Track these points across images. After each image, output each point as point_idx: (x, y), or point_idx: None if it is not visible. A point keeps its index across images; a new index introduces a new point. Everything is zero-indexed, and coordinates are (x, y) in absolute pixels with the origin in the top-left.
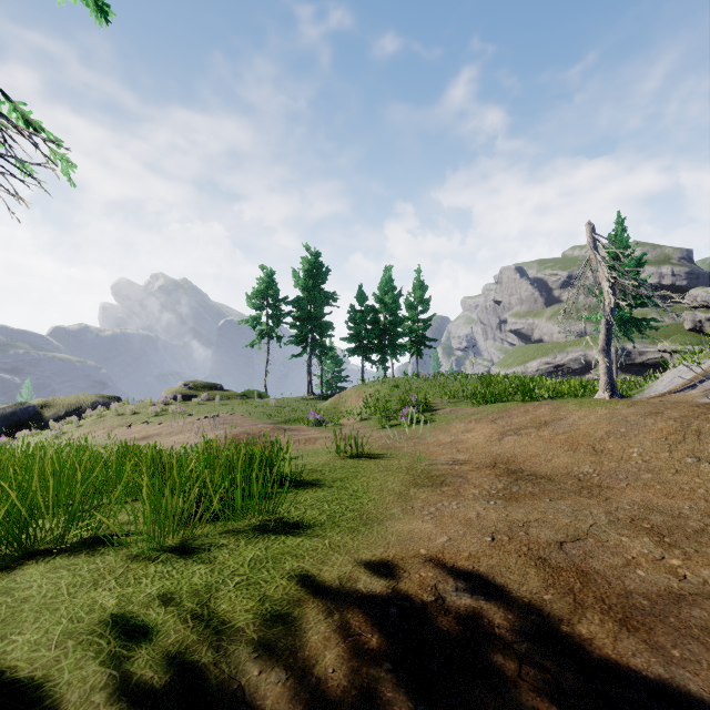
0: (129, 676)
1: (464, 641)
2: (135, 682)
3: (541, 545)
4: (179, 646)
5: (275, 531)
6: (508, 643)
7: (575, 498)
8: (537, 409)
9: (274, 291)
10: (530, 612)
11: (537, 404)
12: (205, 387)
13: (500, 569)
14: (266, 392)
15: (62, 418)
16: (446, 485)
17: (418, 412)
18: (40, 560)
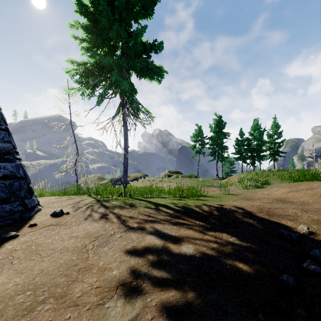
0: (177, 206)
1: (231, 211)
2: (178, 206)
3: (264, 207)
4: (182, 205)
5: (198, 200)
6: (239, 212)
7: (292, 205)
8: (313, 184)
9: (201, 134)
10: (248, 211)
11: (316, 182)
12: (175, 172)
13: (248, 208)
14: (198, 175)
15: (132, 181)
16: (251, 200)
17: (260, 184)
18: (155, 198)
